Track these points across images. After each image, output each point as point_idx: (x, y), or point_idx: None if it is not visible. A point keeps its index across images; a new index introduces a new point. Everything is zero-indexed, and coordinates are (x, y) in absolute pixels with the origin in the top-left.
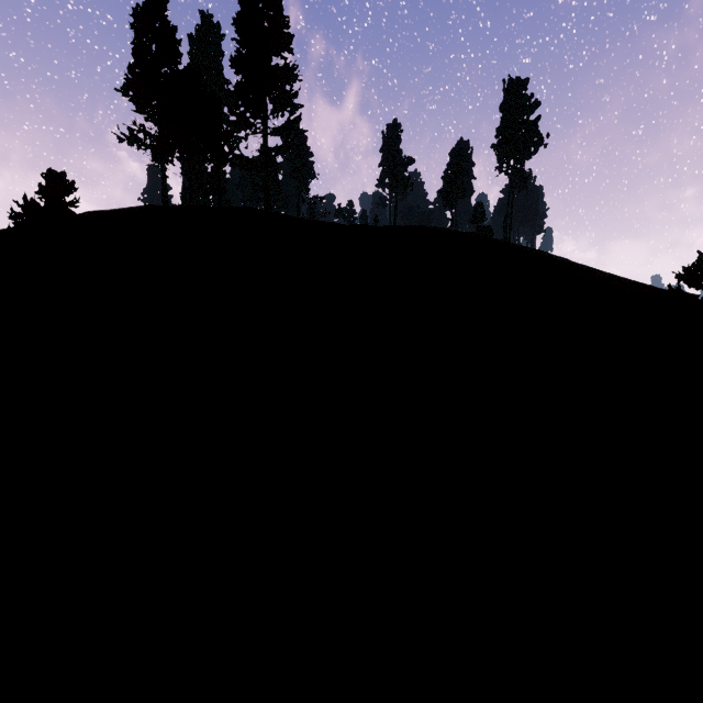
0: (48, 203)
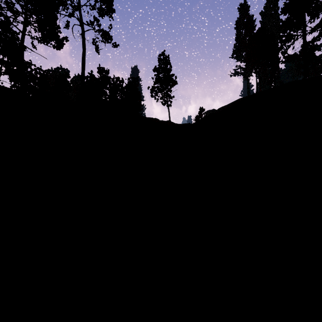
0: (199, 115)
